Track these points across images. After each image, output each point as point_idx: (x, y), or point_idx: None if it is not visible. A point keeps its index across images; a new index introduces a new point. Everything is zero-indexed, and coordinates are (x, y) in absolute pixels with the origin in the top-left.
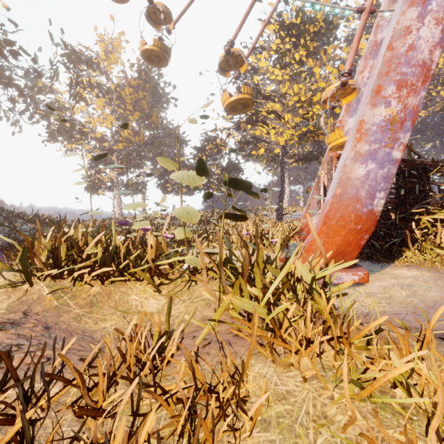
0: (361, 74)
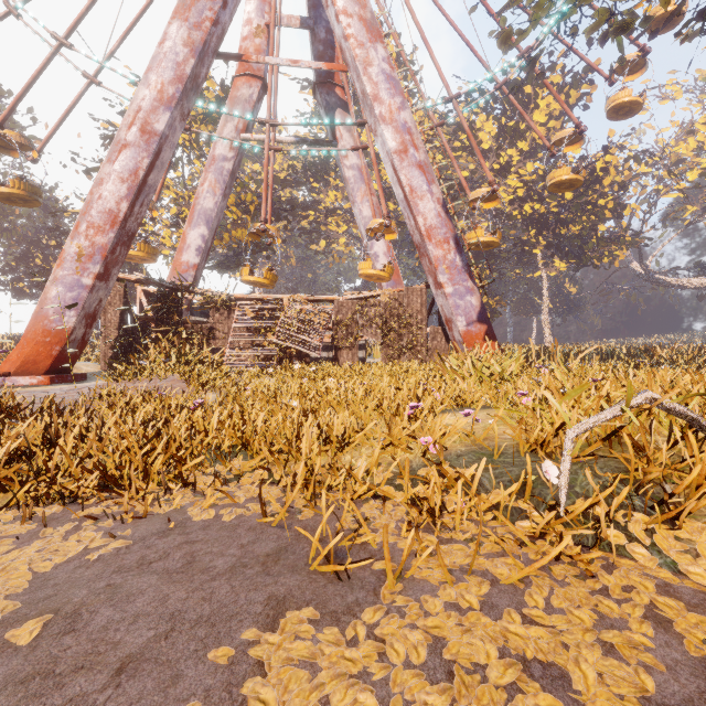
0: (202, 187)
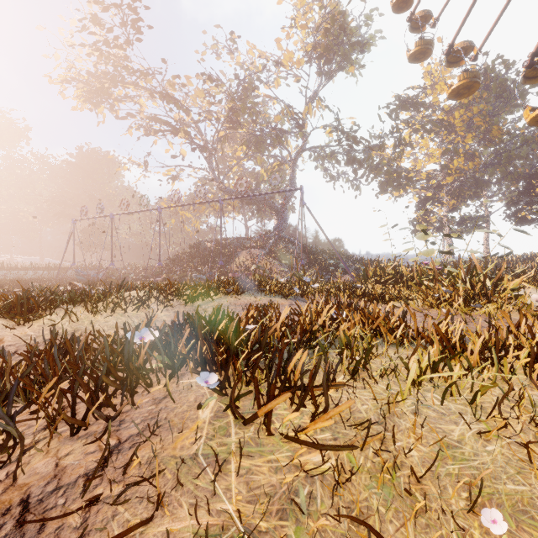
0: None
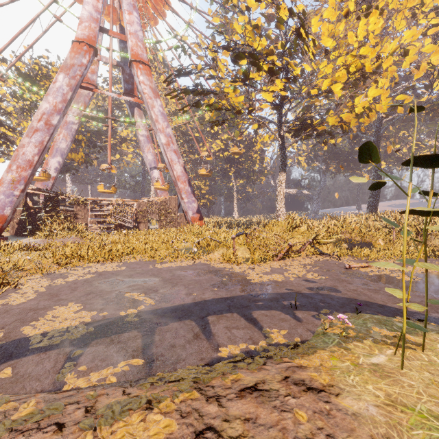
0: (59, 136)
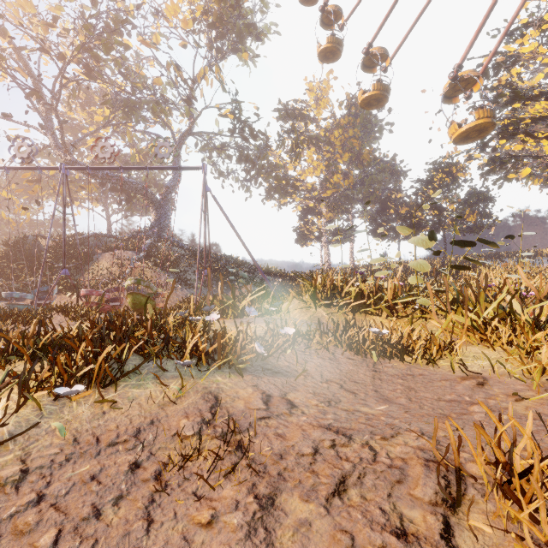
0: None
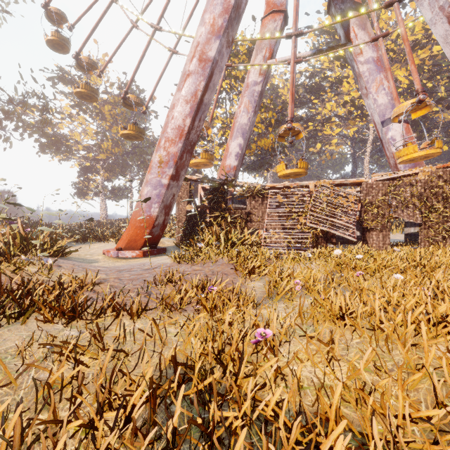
0: (239, 108)
